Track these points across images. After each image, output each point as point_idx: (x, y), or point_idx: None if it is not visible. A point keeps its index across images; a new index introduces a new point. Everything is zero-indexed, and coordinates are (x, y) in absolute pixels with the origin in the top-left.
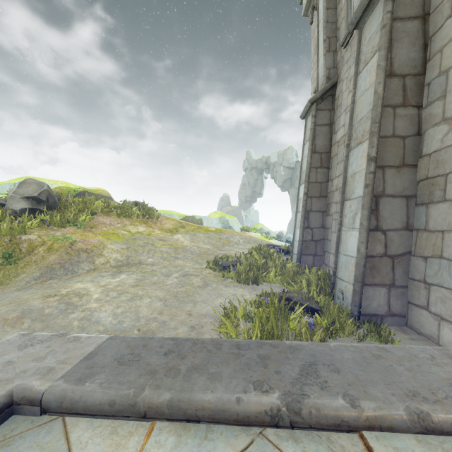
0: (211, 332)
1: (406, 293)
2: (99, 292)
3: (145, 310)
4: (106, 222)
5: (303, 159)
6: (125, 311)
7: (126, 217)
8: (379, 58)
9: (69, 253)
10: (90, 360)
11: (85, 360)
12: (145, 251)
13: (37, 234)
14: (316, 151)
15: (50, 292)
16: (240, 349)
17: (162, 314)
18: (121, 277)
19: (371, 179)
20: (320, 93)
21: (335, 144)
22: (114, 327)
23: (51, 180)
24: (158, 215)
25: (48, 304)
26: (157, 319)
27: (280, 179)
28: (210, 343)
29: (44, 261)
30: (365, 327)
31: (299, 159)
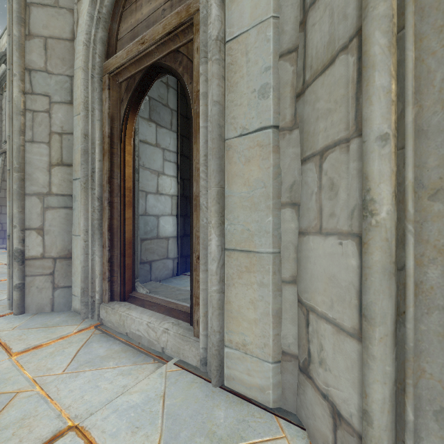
0: None
1: None
2: None
3: None
4: None
5: None
6: None
7: None
8: None
9: None
10: None
11: None
12: None
13: None
14: None
15: None
16: None
17: None
18: None
19: None
20: None
21: None
22: None
23: None
24: None
25: None
26: None
27: None
28: None
29: None
30: None
31: None
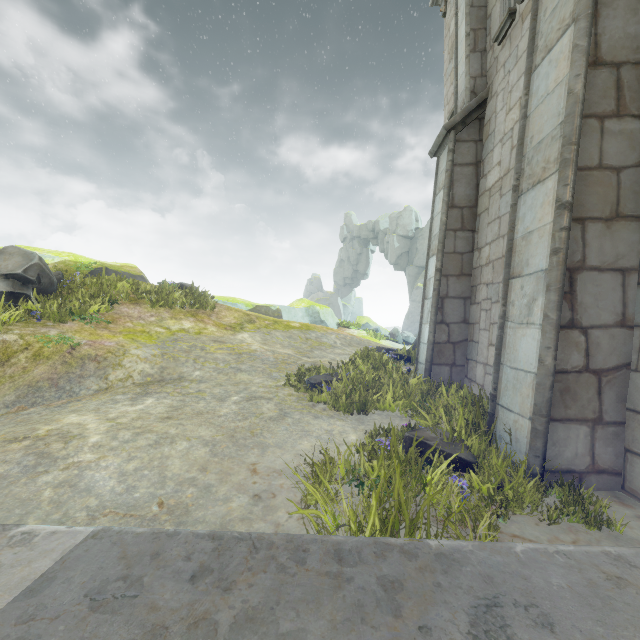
0: (289, 507)
1: (622, 434)
2: (102, 432)
3: (178, 464)
4: (134, 314)
5: (433, 218)
6: (141, 466)
7: (165, 307)
8: (577, 35)
9: (67, 364)
10: (34, 597)
11: (24, 598)
12: (189, 359)
13: (18, 332)
14: (454, 205)
15: (18, 432)
16: (343, 562)
17: (206, 471)
18: (145, 402)
19: (563, 240)
20: (462, 115)
21: (484, 193)
22: (118, 499)
23: (52, 251)
24: (214, 304)
25: (6, 455)
26: (197, 481)
27: (392, 253)
28: (283, 547)
29: (26, 376)
30: (553, 492)
31: (420, 226)
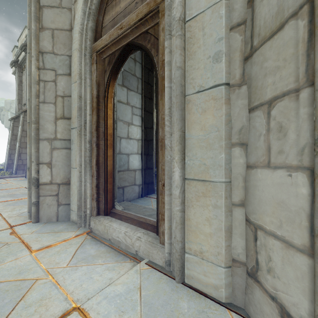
0: None
1: None
2: None
3: None
4: None
5: (9, 135)
6: None
7: None
8: (21, 127)
9: None
10: None
11: None
12: None
13: None
14: (14, 134)
15: None
16: None
17: None
18: None
19: (19, 150)
20: (16, 116)
21: None
22: None
23: None
24: None
25: None
26: None
27: (7, 121)
28: None
29: None
30: None
31: None
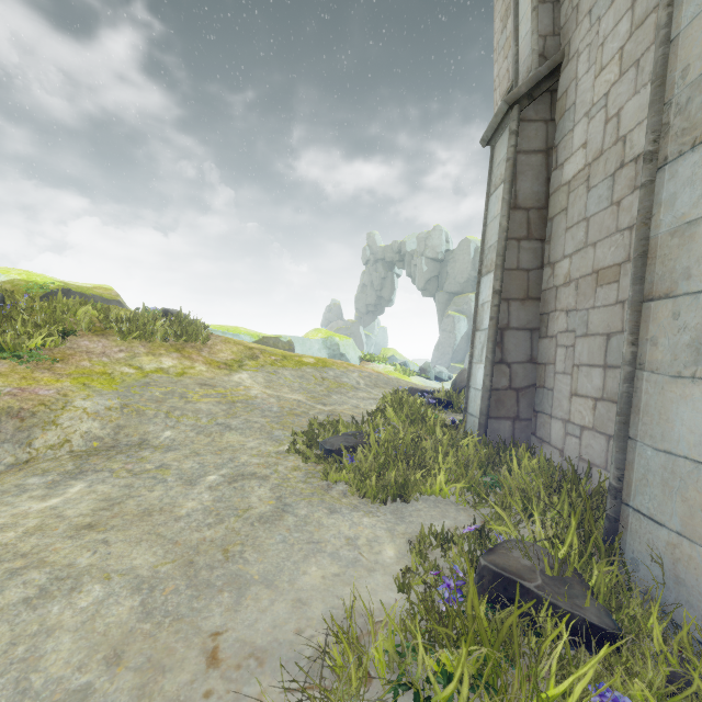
0: None
1: None
2: None
3: (65, 648)
4: (96, 348)
5: (487, 225)
6: None
7: (141, 340)
8: None
9: None
10: None
11: None
12: (160, 413)
13: None
14: (517, 205)
15: None
16: None
17: (119, 665)
18: (68, 491)
19: None
20: (528, 85)
21: (558, 189)
22: None
23: None
24: (207, 335)
25: None
26: (90, 700)
27: (420, 277)
28: None
29: None
30: None
31: (451, 247)
